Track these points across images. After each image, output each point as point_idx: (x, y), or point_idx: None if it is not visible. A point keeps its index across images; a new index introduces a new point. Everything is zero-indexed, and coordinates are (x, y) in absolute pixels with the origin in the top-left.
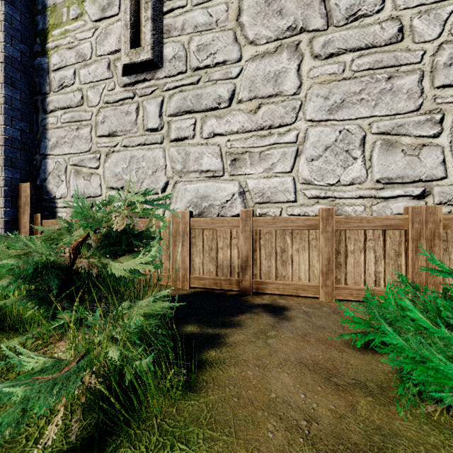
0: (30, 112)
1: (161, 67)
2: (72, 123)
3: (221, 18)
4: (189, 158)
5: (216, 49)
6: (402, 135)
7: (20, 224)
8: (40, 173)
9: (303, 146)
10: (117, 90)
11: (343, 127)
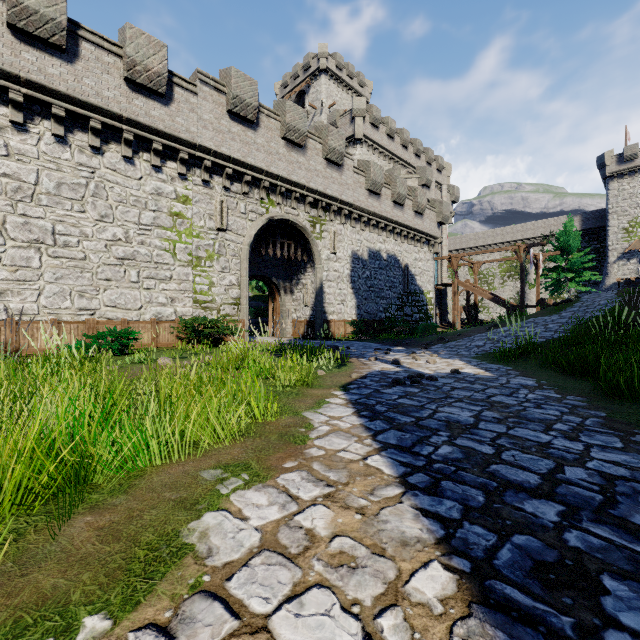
0: None
1: None
2: None
3: None
4: None
5: None
6: (86, 293)
7: None
8: None
9: (43, 292)
10: None
11: (62, 287)
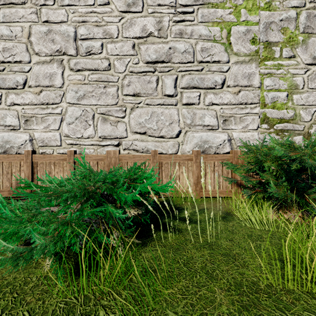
0: None
1: None
2: None
3: (18, 35)
4: None
5: (15, 52)
6: (110, 115)
7: None
8: None
9: (65, 116)
10: None
11: (84, 108)
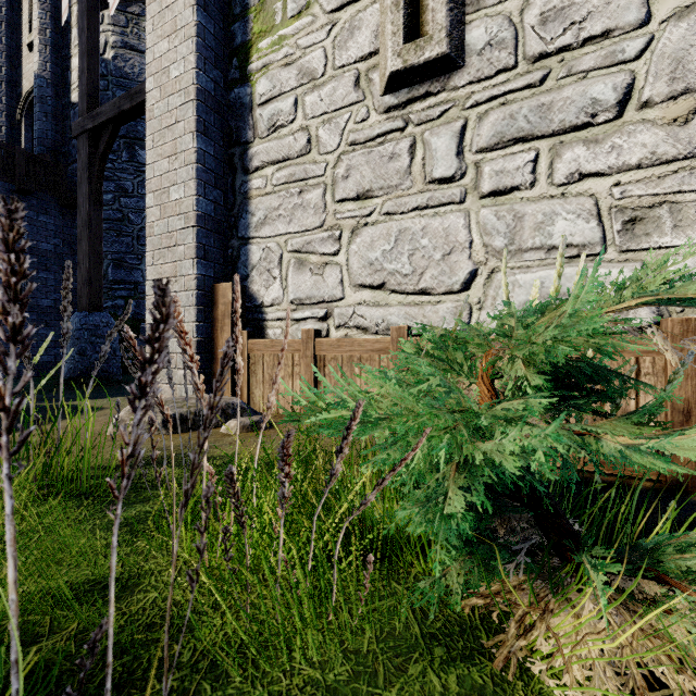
0: (224, 173)
1: (461, 67)
2: (291, 184)
3: None
4: (522, 226)
5: (587, 11)
6: None
7: (217, 346)
8: (238, 267)
9: None
10: (373, 119)
11: None
